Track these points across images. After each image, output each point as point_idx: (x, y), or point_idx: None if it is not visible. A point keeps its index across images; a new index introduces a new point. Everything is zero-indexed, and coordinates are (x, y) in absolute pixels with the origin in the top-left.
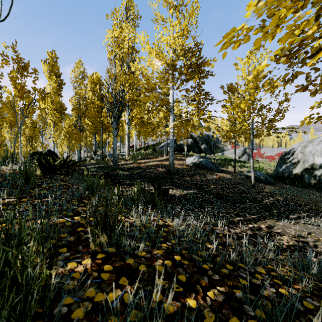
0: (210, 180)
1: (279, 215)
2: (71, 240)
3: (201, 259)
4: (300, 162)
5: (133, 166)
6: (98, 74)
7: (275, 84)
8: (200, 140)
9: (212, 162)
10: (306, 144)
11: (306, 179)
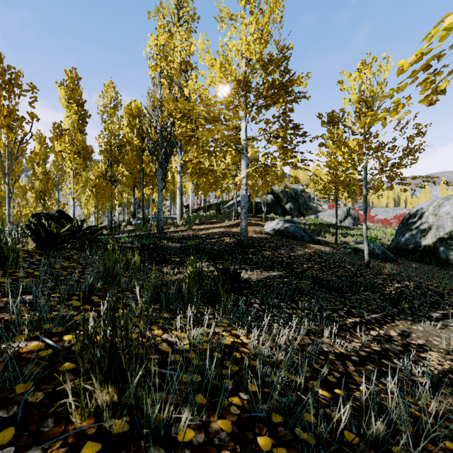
0: (302, 256)
1: (415, 313)
2: (36, 401)
3: (313, 438)
4: (432, 229)
5: (187, 234)
6: (138, 102)
7: (442, 85)
8: (285, 196)
9: (303, 229)
10: (440, 202)
11: (441, 253)
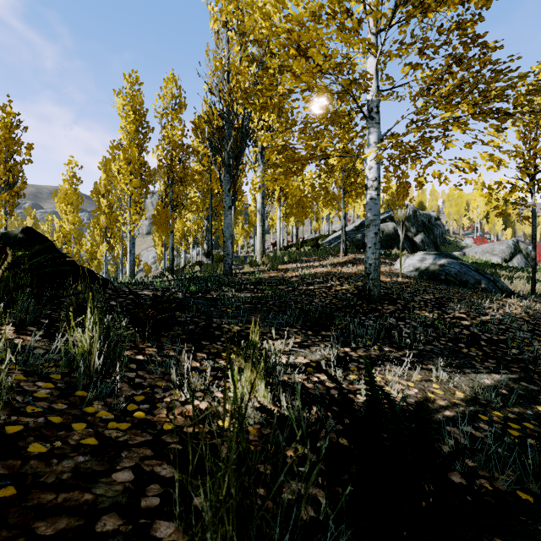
0: (511, 325)
1: None
2: None
3: None
4: None
5: (268, 277)
6: None
7: None
8: (414, 224)
9: (476, 268)
10: None
11: None
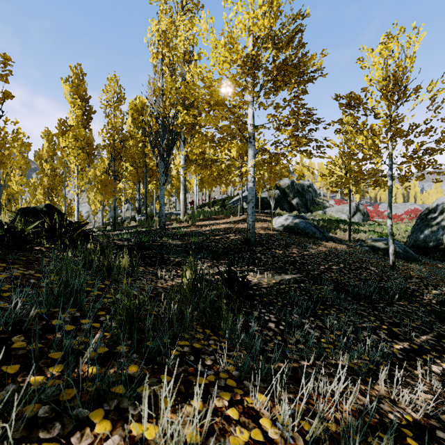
0: (316, 256)
1: None
2: None
3: None
4: None
5: (190, 230)
6: (143, 98)
7: None
8: (292, 191)
9: (315, 225)
10: None
11: None
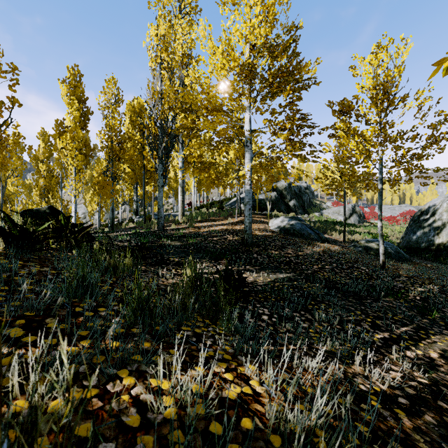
0: (311, 256)
1: None
2: None
3: None
4: (446, 226)
5: (188, 232)
6: (141, 99)
7: None
8: (289, 193)
9: (310, 226)
10: None
11: None
